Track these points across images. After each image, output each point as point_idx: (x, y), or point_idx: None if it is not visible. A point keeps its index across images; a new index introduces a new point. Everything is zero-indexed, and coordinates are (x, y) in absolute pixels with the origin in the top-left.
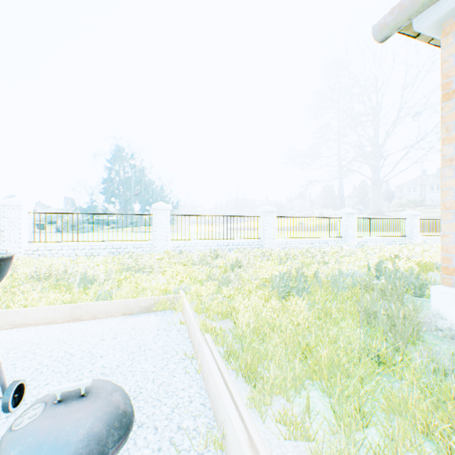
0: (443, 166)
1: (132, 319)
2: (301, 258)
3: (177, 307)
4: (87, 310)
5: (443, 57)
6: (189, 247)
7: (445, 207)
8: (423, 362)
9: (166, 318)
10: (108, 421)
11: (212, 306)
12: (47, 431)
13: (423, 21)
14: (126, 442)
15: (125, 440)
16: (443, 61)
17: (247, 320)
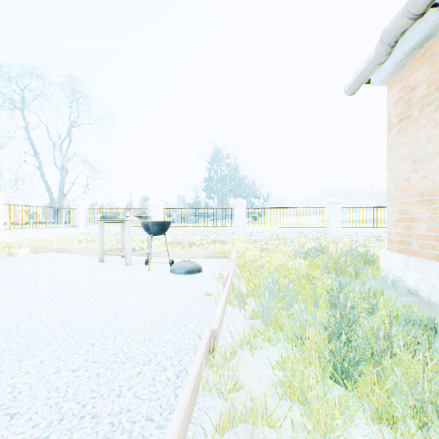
0: (388, 173)
1: (209, 258)
2: (348, 242)
3: (230, 255)
4: (191, 253)
5: (388, 103)
6: (260, 233)
7: (388, 200)
8: (331, 278)
9: (224, 259)
10: (195, 266)
11: (249, 257)
12: (181, 263)
13: (374, 81)
14: (199, 274)
15: (199, 272)
16: (388, 105)
17: (262, 262)
